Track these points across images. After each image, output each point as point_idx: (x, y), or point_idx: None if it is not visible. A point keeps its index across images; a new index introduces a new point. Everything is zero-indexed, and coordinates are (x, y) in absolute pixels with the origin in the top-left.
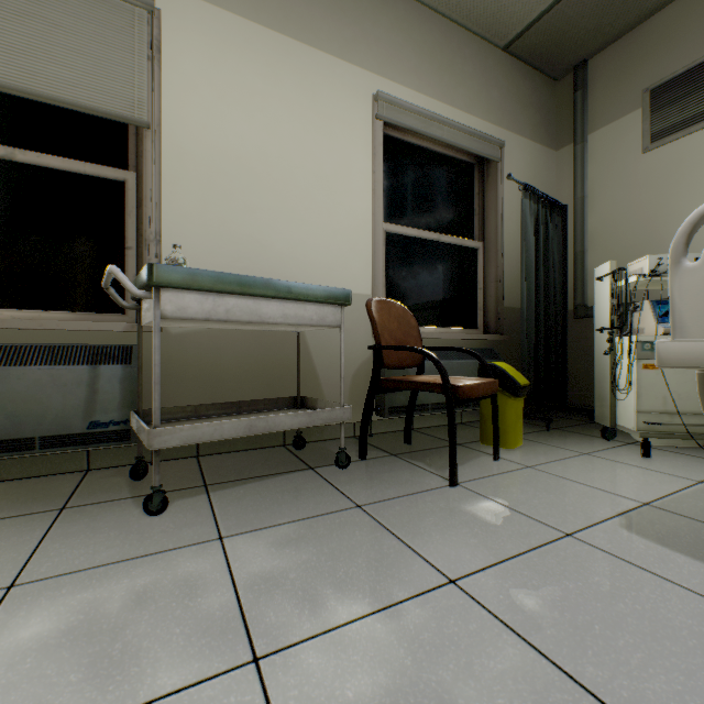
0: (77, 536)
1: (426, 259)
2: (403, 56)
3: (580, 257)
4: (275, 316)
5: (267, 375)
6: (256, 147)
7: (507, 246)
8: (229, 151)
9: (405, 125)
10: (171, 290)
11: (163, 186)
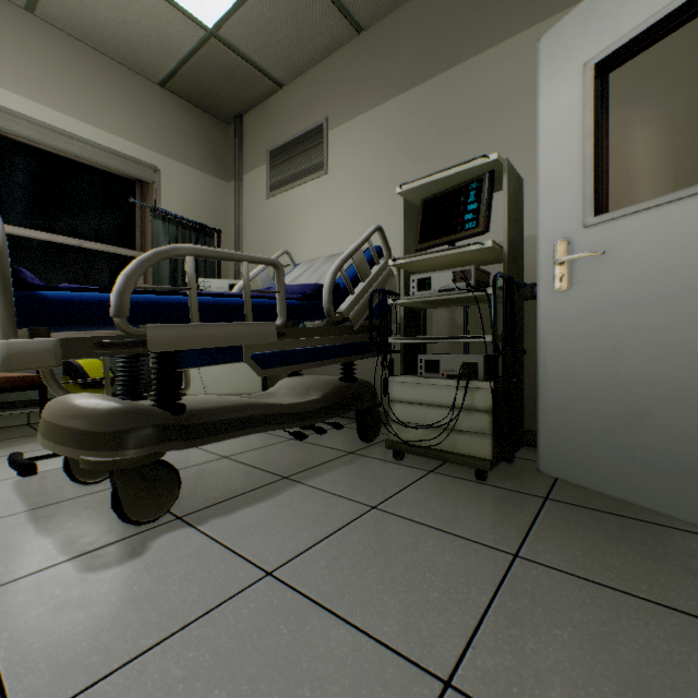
0: None
1: (64, 262)
2: (16, 65)
3: (238, 273)
4: None
5: None
6: None
7: None
8: None
9: (14, 133)
10: None
11: None
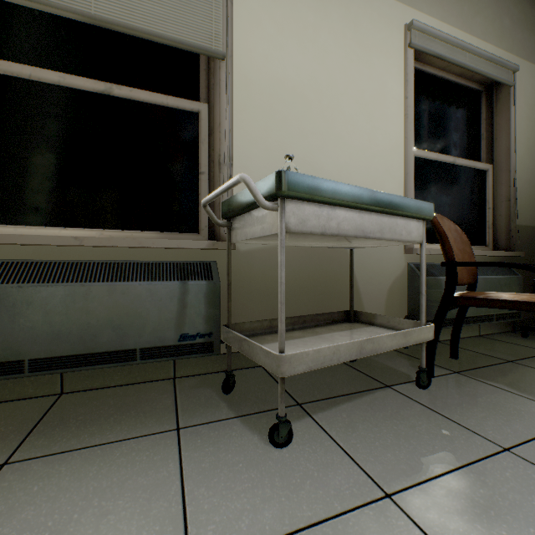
0: (216, 475)
1: (442, 180)
2: None
3: None
4: (374, 230)
5: (317, 290)
6: (309, 76)
7: (517, 167)
8: (286, 80)
9: (434, 52)
10: (293, 202)
11: (233, 114)
